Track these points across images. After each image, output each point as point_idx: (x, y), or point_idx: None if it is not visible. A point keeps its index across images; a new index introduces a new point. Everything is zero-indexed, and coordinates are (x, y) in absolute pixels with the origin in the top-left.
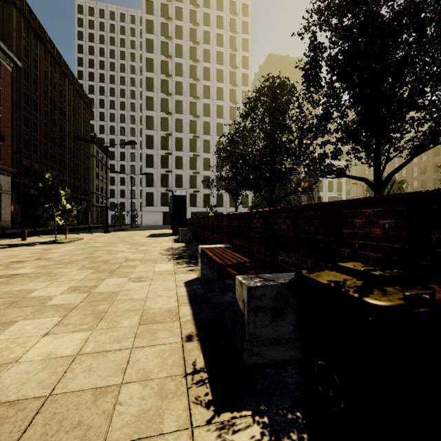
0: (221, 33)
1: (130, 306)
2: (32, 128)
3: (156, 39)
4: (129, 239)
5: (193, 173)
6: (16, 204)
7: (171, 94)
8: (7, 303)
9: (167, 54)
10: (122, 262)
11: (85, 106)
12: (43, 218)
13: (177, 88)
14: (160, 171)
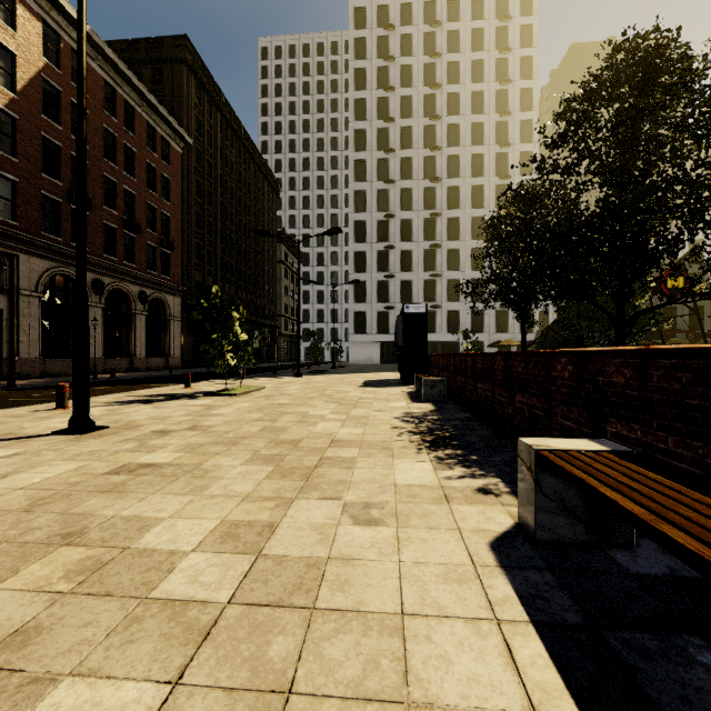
0: (480, 27)
1: (362, 667)
2: (206, 229)
3: (370, 66)
4: (332, 390)
5: (429, 276)
6: (186, 335)
7: (393, 149)
8: (85, 569)
9: (387, 86)
10: (325, 447)
11: (271, 190)
12: (209, 355)
13: (403, 138)
14: (376, 278)
